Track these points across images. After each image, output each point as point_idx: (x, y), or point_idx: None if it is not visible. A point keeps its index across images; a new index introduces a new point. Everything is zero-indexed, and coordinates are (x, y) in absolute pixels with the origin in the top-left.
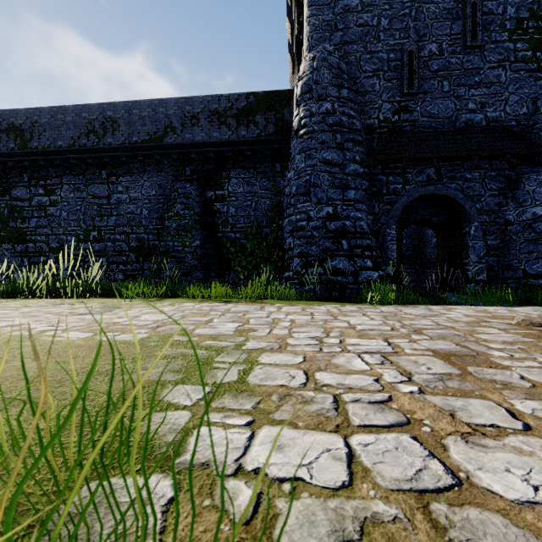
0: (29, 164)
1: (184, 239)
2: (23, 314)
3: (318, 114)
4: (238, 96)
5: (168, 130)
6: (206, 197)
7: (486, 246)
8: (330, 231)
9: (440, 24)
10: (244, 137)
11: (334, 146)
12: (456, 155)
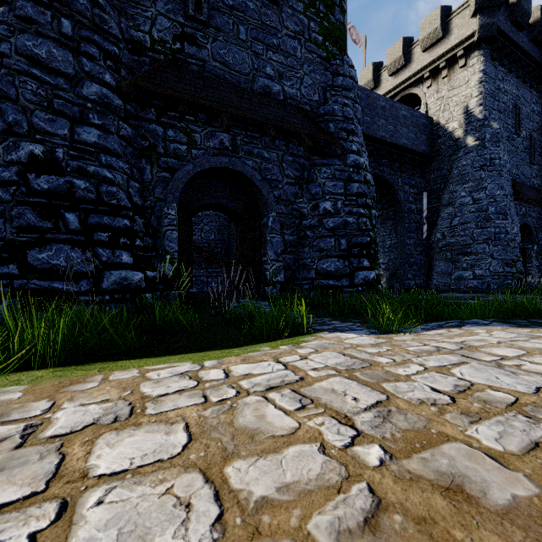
0: None
1: None
2: None
3: None
4: None
5: None
6: None
7: (284, 242)
8: (38, 193)
9: None
10: None
11: (56, 38)
12: (250, 117)
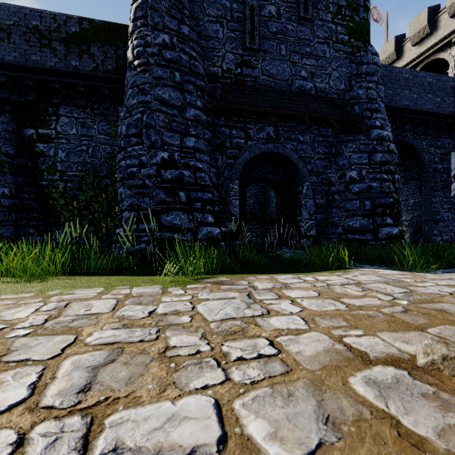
0: None
1: None
2: None
3: (154, 45)
4: (67, 18)
5: None
6: (24, 135)
7: (315, 205)
8: (166, 181)
9: None
10: (75, 68)
11: (173, 85)
12: (291, 113)
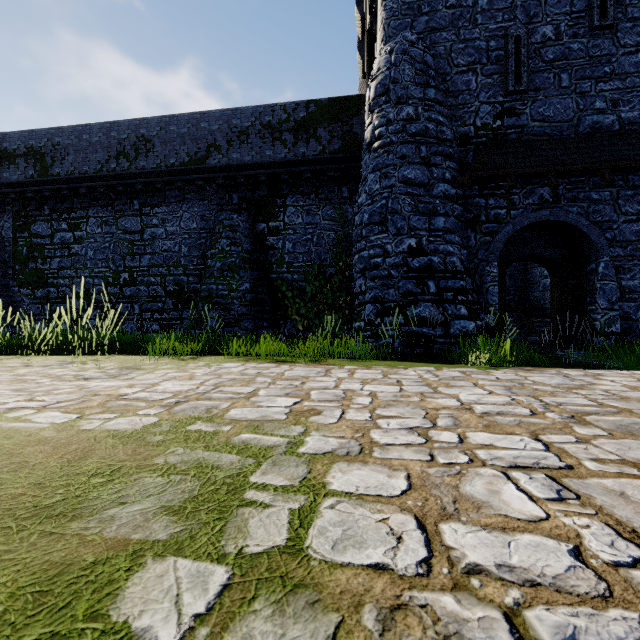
0: (50, 194)
1: (230, 281)
2: (13, 378)
3: (397, 121)
4: (296, 106)
5: (211, 150)
6: (257, 230)
7: (620, 288)
8: (413, 270)
9: (557, 0)
10: (303, 155)
11: (418, 162)
12: (580, 168)
